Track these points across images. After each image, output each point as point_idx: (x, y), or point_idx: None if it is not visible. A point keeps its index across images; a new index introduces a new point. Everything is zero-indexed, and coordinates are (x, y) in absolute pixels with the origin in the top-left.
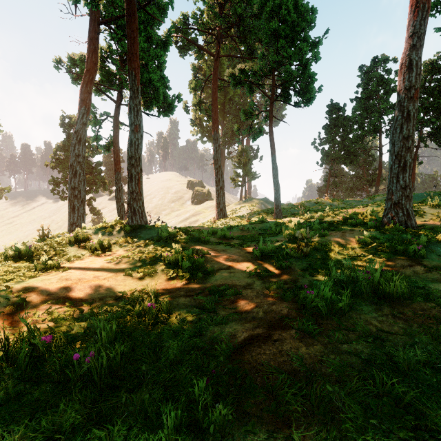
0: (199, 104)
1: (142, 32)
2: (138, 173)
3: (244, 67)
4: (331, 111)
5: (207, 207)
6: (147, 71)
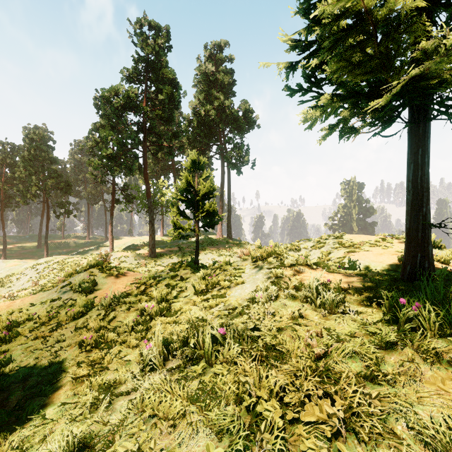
0: None
1: None
2: None
3: None
4: None
5: None
6: None
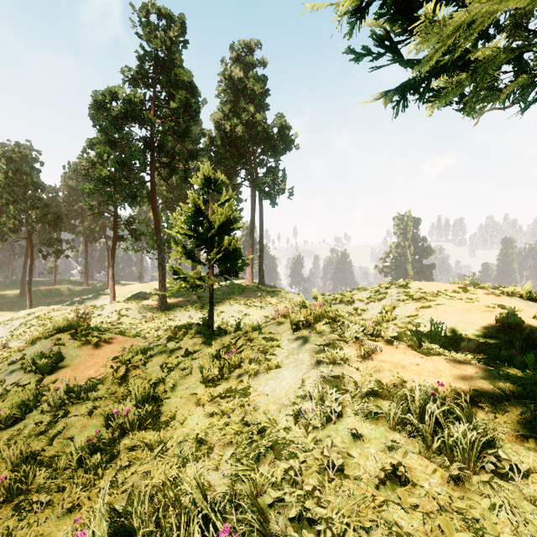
0: None
1: None
2: None
3: None
4: None
5: None
6: None
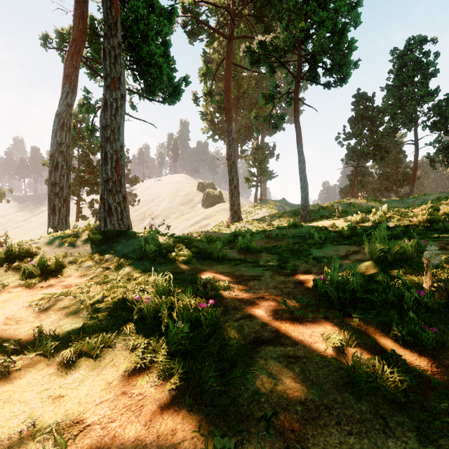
0: (210, 93)
1: None
2: (117, 151)
3: (264, 40)
4: (357, 102)
5: (219, 210)
6: (148, 45)
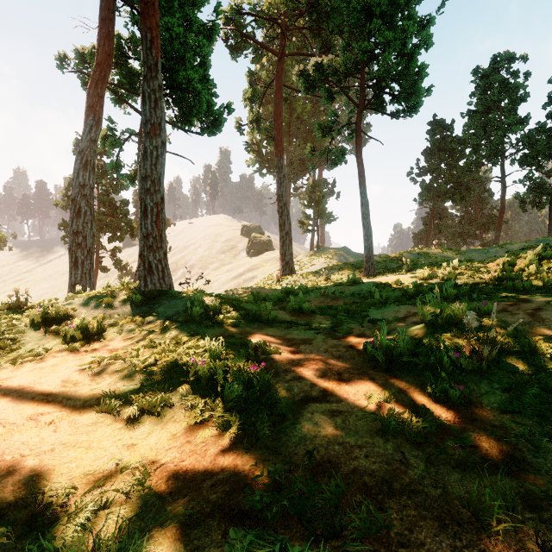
0: (257, 121)
1: (176, 12)
2: (157, 204)
3: (321, 62)
4: (433, 131)
5: (267, 260)
6: (184, 68)
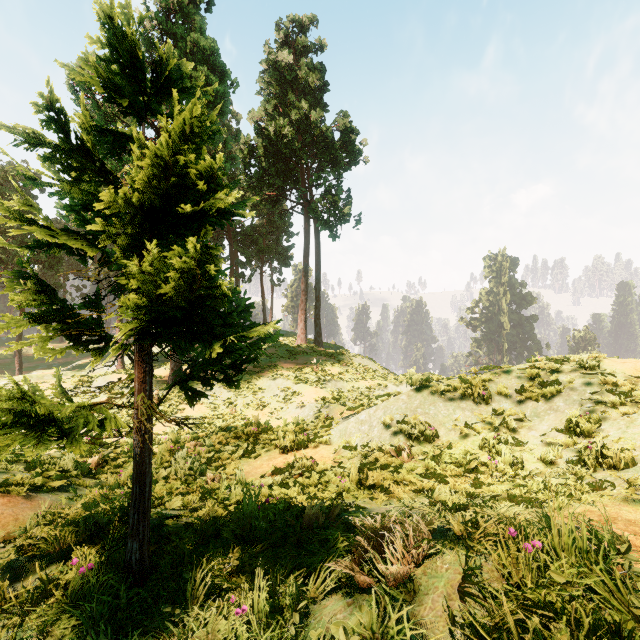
0: None
1: None
2: None
3: None
4: None
5: None
6: None
